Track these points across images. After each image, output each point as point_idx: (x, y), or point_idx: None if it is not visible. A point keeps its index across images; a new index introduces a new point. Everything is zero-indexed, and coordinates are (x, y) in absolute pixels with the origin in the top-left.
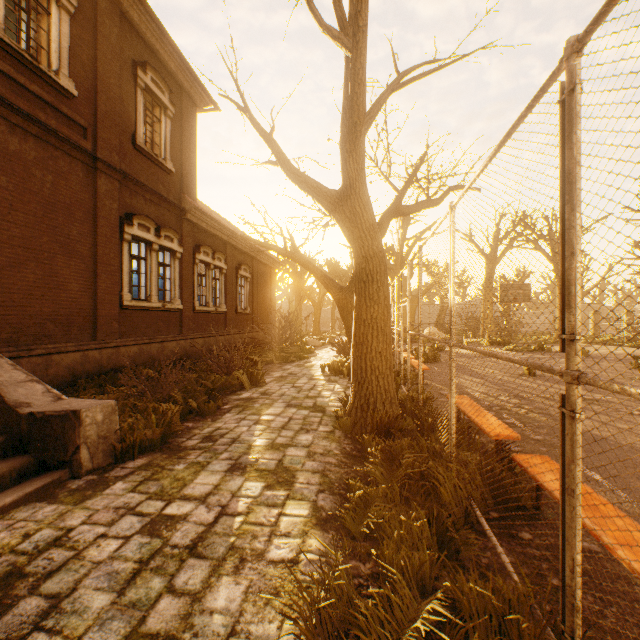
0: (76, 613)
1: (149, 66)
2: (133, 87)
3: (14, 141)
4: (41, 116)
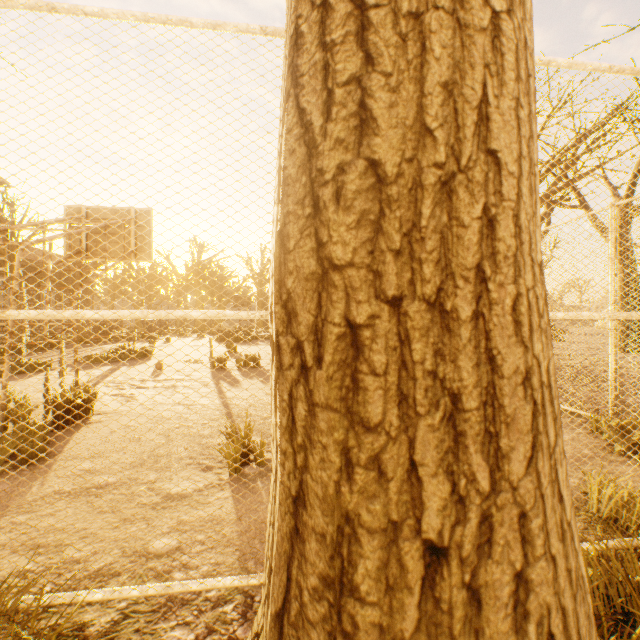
0: None
1: None
2: None
3: None
4: None
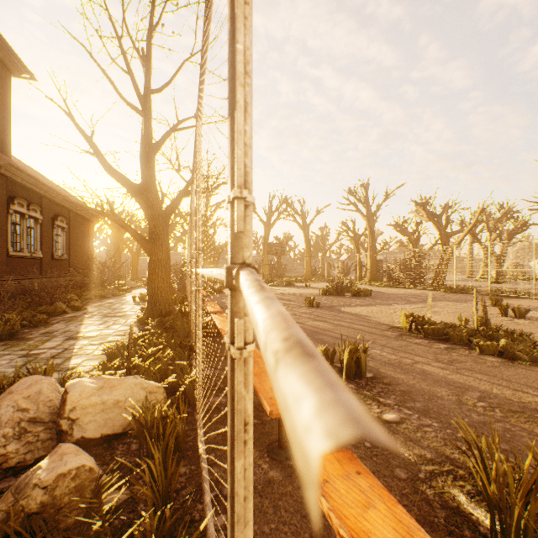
0: (1, 372)
1: None
2: None
3: None
4: None
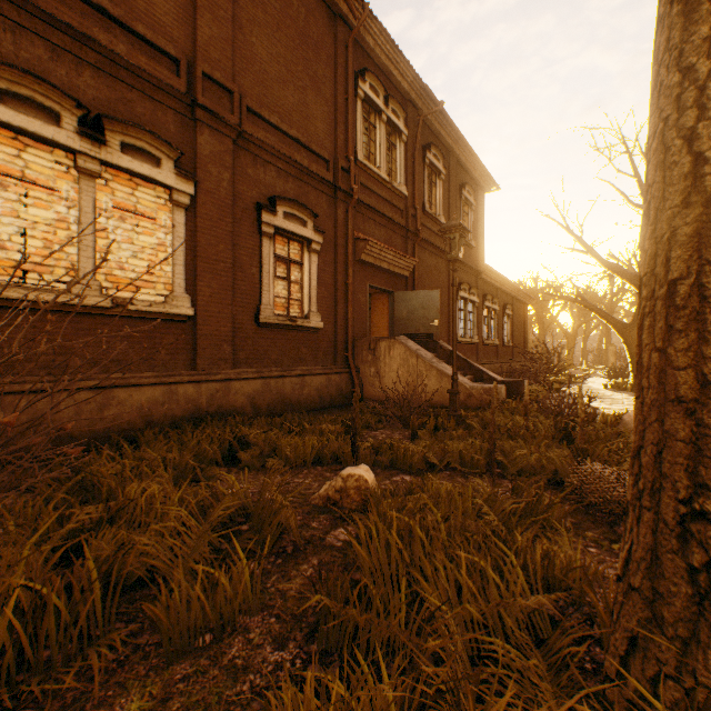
0: None
1: (466, 184)
2: (459, 202)
3: (429, 260)
4: (436, 243)
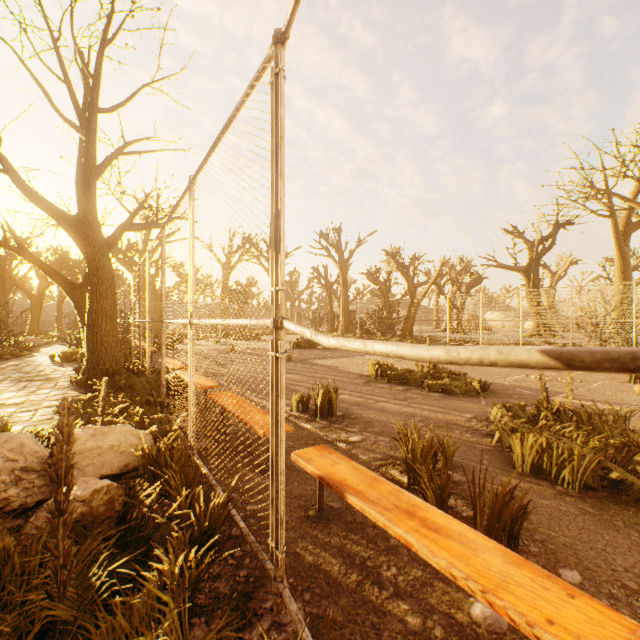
0: None
1: None
2: None
3: None
4: None
